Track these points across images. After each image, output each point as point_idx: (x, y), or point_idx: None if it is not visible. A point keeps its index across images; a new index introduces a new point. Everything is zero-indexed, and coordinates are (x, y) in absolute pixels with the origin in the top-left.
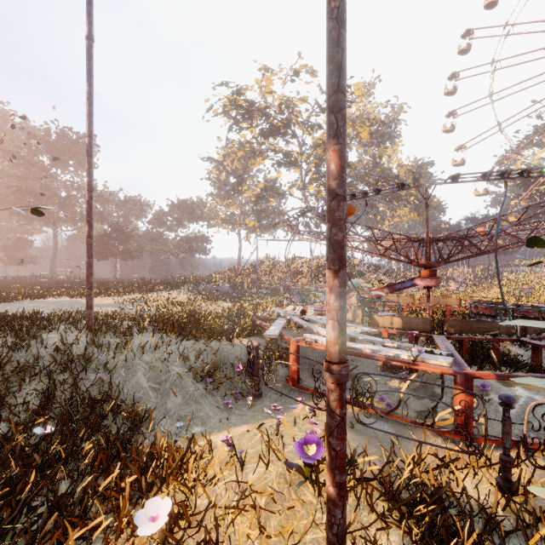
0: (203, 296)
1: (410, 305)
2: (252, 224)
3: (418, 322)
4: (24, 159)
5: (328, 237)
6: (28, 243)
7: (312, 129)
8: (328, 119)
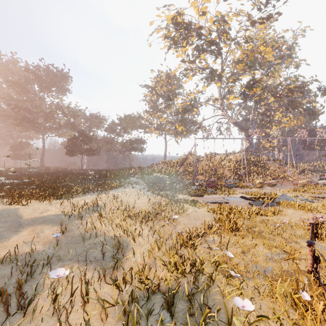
0: (163, 197)
1: None
2: (180, 128)
3: None
4: (22, 87)
5: None
6: (27, 144)
7: (238, 44)
8: None
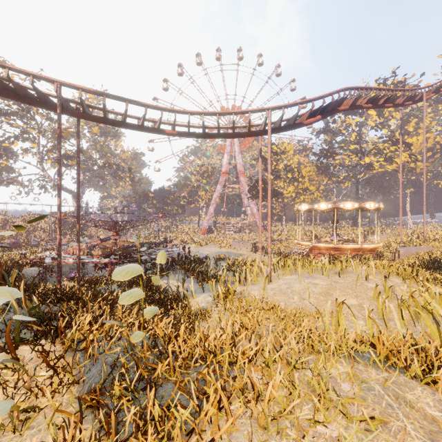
0: None
1: (113, 246)
2: None
3: (107, 252)
4: None
5: (77, 238)
6: None
7: (52, 120)
8: (77, 220)
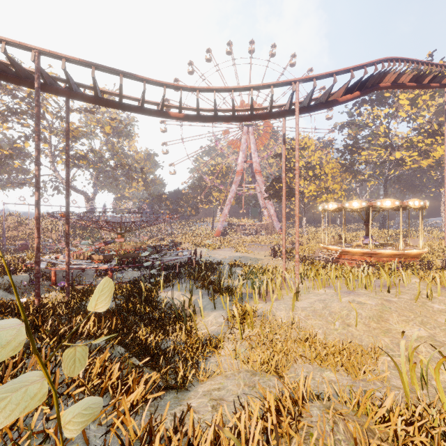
0: None
1: (120, 249)
2: None
3: (109, 256)
4: None
5: (66, 241)
6: None
7: (62, 119)
8: (66, 220)
